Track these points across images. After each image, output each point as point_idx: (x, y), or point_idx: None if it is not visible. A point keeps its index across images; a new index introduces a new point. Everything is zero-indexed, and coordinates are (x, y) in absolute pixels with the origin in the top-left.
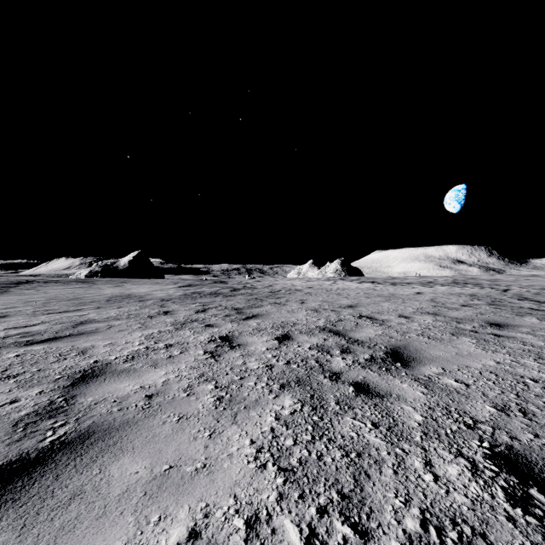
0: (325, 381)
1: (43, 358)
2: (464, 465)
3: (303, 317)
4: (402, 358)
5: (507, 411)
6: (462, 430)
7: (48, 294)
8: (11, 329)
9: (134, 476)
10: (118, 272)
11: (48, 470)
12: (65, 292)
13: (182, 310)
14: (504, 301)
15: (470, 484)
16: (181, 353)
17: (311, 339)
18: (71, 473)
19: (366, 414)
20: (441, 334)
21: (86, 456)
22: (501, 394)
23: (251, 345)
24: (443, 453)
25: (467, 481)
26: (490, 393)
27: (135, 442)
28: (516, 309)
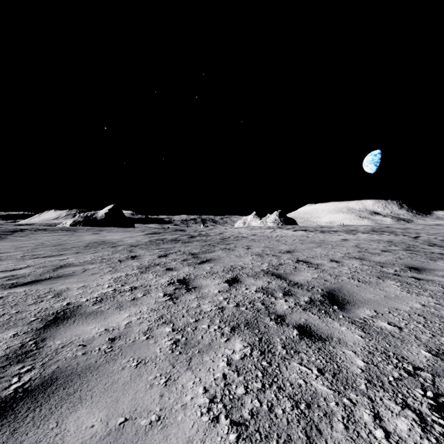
0: (271, 324)
1: (22, 300)
2: (412, 418)
3: (249, 261)
4: (338, 301)
5: (442, 356)
6: (404, 377)
7: (37, 240)
8: (0, 273)
9: (89, 431)
10: (97, 222)
11: (6, 423)
12: (51, 239)
13: (147, 255)
14: (417, 246)
15: (422, 443)
16: (144, 296)
17: (256, 282)
18: (28, 427)
19: (311, 359)
20: (369, 277)
21: (45, 407)
22: (432, 338)
23: (205, 287)
24: (389, 404)
25: (418, 438)
26: (423, 337)
27: (94, 390)
28: (429, 254)
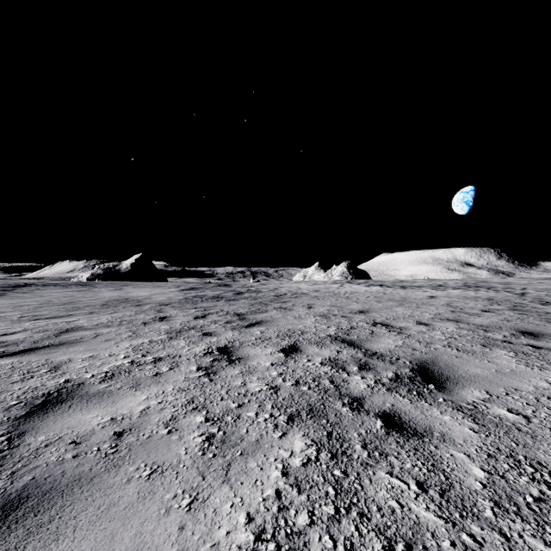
0: (345, 411)
1: (6, 375)
2: None
3: (311, 324)
4: (433, 378)
5: None
6: (548, 497)
7: (43, 297)
8: None
9: None
10: (120, 275)
11: None
12: (61, 296)
13: (180, 316)
14: (526, 305)
15: None
16: (171, 370)
17: (322, 351)
18: None
19: (406, 465)
20: (470, 345)
21: (0, 547)
22: None
23: (253, 359)
24: (535, 544)
25: None
26: None
27: (81, 517)
28: (543, 315)
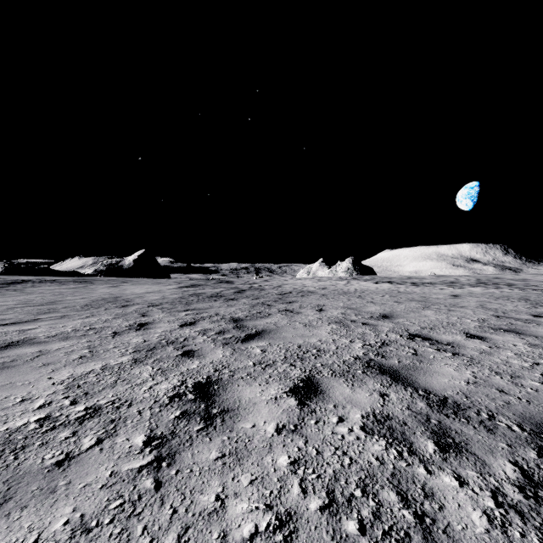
0: None
1: None
2: None
3: (328, 336)
4: None
5: None
6: None
7: (29, 296)
8: None
9: None
10: (123, 272)
11: None
12: (50, 294)
13: (165, 321)
14: None
15: None
16: (96, 445)
17: (356, 394)
18: None
19: None
20: None
21: None
22: None
23: (247, 413)
24: None
25: None
26: None
27: None
28: None
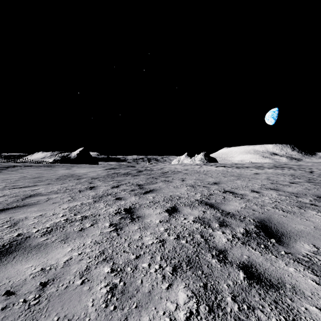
0: (214, 263)
1: None
2: None
3: (185, 191)
4: (272, 233)
5: None
6: None
7: (22, 174)
8: None
9: None
10: (71, 160)
11: None
12: (34, 173)
13: (103, 186)
14: (316, 179)
15: None
16: (91, 226)
17: (193, 211)
18: None
19: (271, 320)
20: (290, 207)
21: None
22: None
23: (147, 217)
24: None
25: None
26: None
27: None
28: None
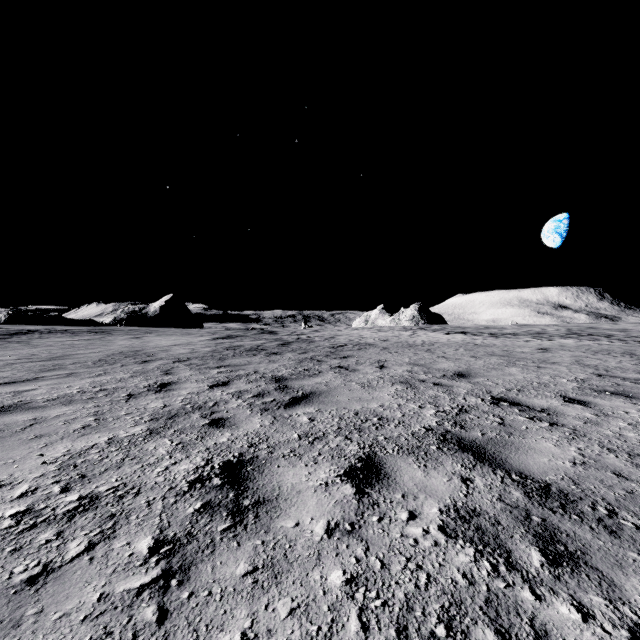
0: None
1: None
2: None
3: (392, 399)
4: None
5: None
6: None
7: (33, 349)
8: None
9: None
10: (147, 320)
11: None
12: (59, 346)
13: (192, 381)
14: None
15: None
16: (85, 553)
17: (431, 478)
18: None
19: None
20: None
21: None
22: None
23: (288, 505)
24: None
25: None
26: None
27: None
28: None
